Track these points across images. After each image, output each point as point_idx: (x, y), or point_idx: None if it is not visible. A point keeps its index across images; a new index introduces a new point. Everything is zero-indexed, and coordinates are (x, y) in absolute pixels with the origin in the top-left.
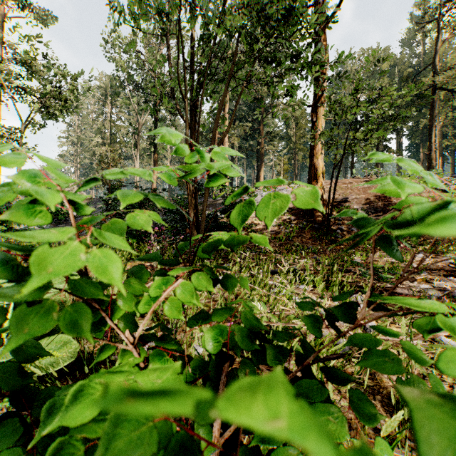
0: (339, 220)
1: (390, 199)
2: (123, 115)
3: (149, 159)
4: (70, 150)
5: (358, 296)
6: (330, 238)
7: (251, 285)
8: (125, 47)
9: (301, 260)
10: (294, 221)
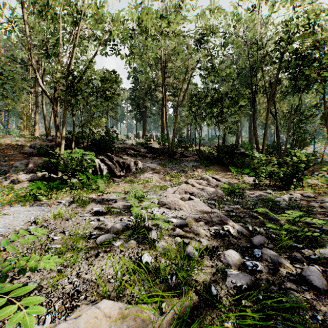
0: None
1: None
2: None
3: None
4: None
5: None
6: None
7: None
8: None
9: None
10: None
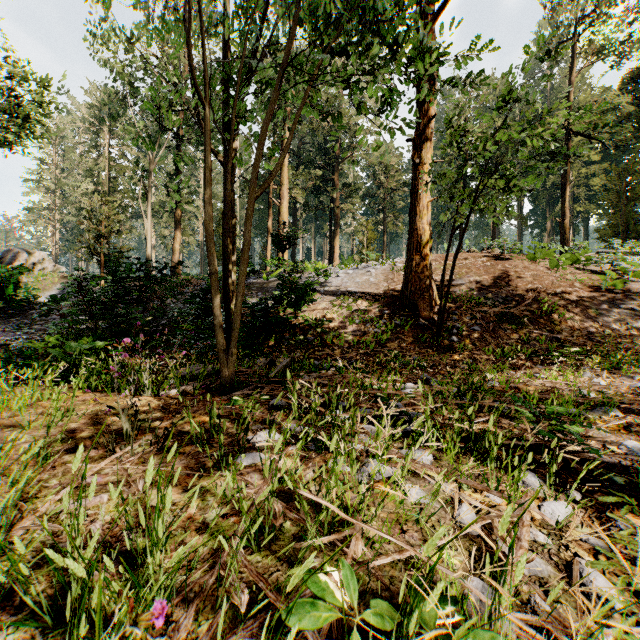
0: (454, 314)
1: (523, 283)
2: (129, 151)
3: (171, 218)
4: (43, 201)
5: (530, 476)
6: (443, 342)
7: (320, 499)
8: (127, 42)
9: (405, 384)
10: (388, 315)
